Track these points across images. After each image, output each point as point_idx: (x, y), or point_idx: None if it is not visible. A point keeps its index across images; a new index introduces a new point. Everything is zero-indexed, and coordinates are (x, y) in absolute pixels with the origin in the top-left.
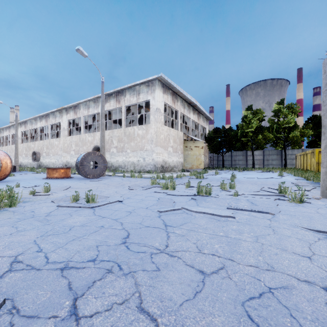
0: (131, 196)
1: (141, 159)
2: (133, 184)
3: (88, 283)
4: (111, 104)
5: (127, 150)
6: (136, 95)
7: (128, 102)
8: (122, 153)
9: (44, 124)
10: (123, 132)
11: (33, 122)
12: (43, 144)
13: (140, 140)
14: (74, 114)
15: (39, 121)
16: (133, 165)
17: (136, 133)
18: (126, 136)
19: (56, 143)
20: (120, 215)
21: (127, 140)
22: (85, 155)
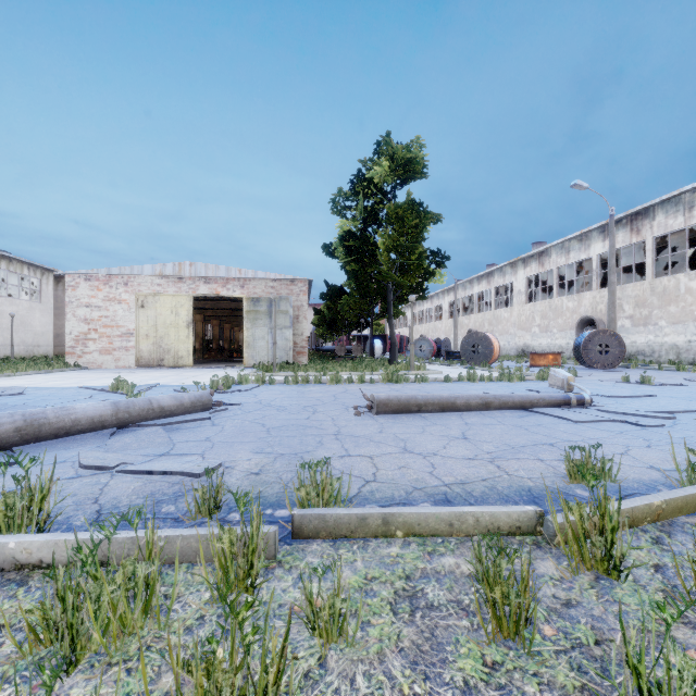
0: (695, 385)
1: (695, 339)
2: (690, 377)
3: (693, 400)
4: (618, 239)
5: (658, 322)
6: (682, 212)
7: (661, 229)
8: (645, 327)
9: (485, 288)
10: (649, 288)
11: (467, 286)
12: (482, 318)
13: (693, 300)
14: (538, 267)
15: (476, 284)
16: (675, 351)
17: (683, 286)
18: (657, 295)
19: (506, 315)
20: (692, 391)
21: (658, 303)
22: (590, 335)
